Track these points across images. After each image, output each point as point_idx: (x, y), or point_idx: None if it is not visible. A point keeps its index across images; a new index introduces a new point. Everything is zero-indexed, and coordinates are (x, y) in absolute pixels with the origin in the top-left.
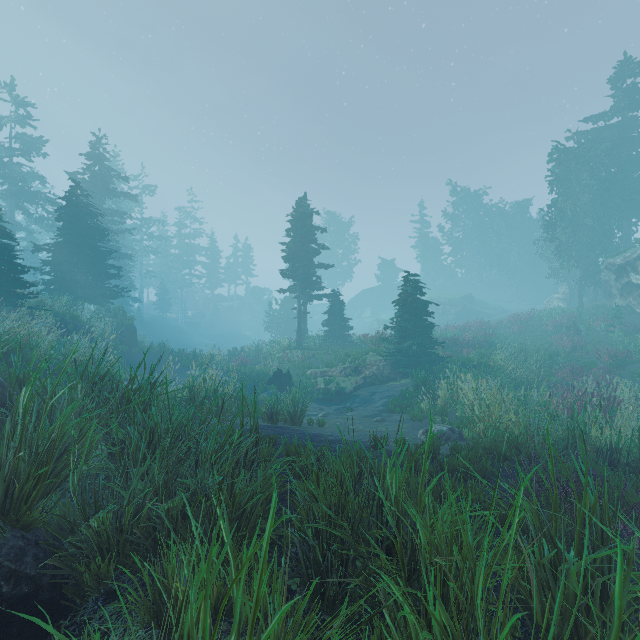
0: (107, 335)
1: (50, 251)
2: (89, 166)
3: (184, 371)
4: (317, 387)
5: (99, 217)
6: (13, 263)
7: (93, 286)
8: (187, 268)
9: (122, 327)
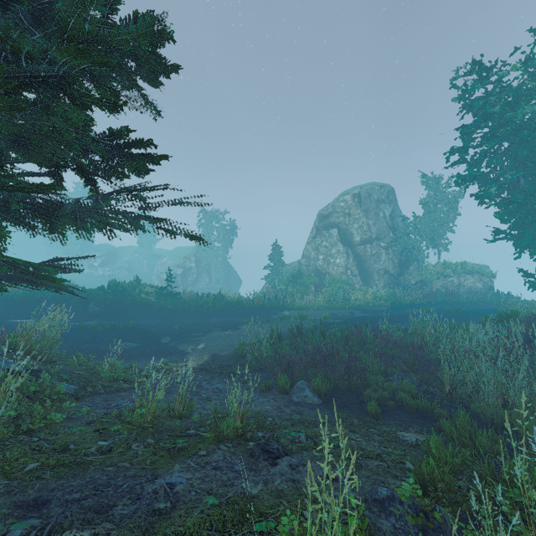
0: None
1: None
2: None
3: None
4: None
5: None
6: None
7: None
8: None
9: None
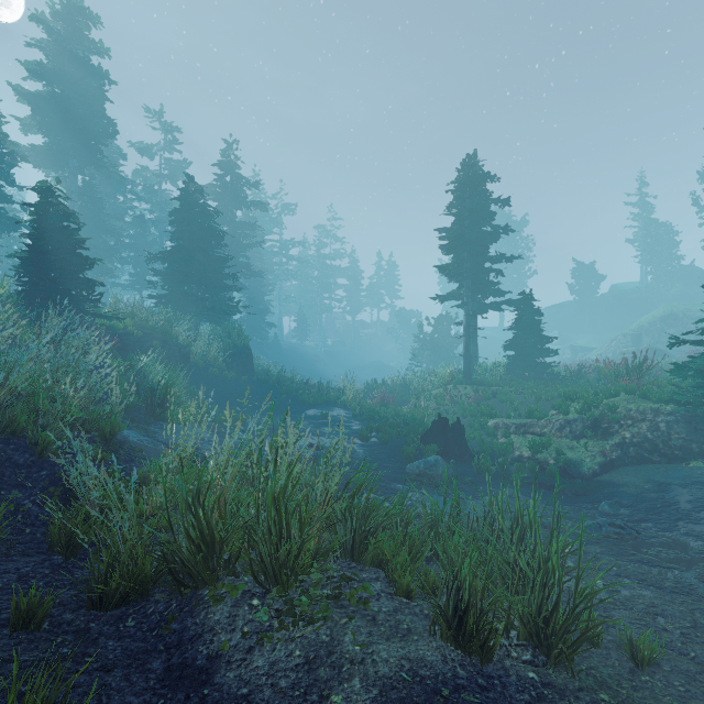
0: (214, 358)
1: (164, 261)
2: (220, 176)
3: (302, 409)
4: (514, 454)
5: (230, 232)
6: (73, 253)
7: (205, 299)
8: (326, 291)
9: (234, 349)
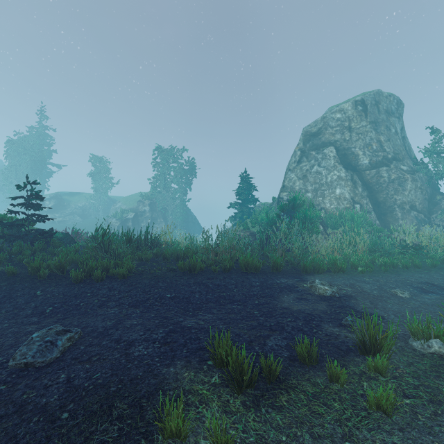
0: None
1: None
2: None
3: None
4: None
5: None
6: None
7: None
8: None
9: None
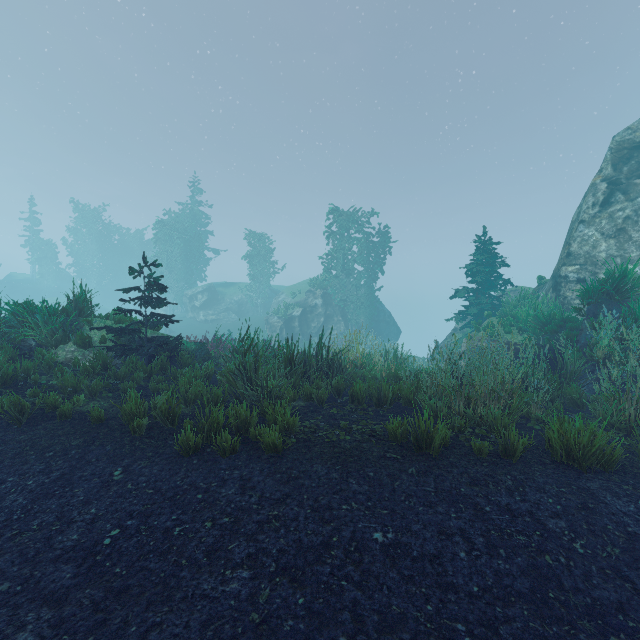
0: None
1: None
2: None
3: None
4: None
5: None
6: None
7: None
8: None
9: None
